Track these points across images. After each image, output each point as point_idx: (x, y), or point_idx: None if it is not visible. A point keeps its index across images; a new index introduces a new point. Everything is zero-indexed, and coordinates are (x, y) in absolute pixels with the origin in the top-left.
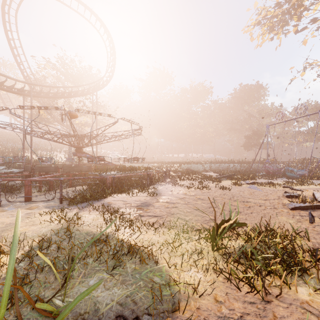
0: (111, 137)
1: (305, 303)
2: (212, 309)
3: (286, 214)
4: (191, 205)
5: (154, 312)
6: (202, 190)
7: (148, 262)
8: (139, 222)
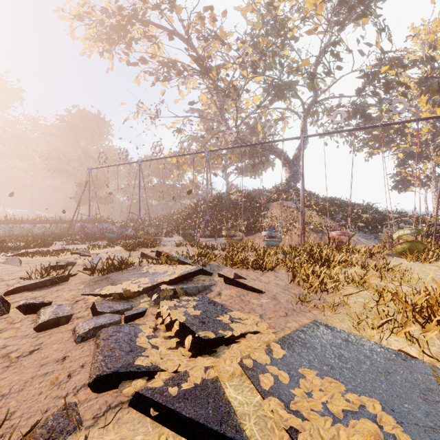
0: None
1: None
2: None
3: None
4: None
5: None
6: None
7: None
8: None
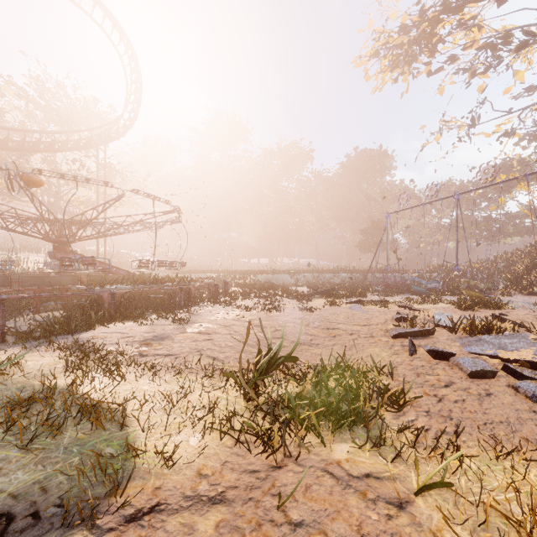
0: (122, 225)
1: (333, 464)
2: (182, 487)
3: (382, 345)
4: (238, 335)
5: (72, 502)
6: (270, 312)
7: (111, 427)
8: (133, 365)
